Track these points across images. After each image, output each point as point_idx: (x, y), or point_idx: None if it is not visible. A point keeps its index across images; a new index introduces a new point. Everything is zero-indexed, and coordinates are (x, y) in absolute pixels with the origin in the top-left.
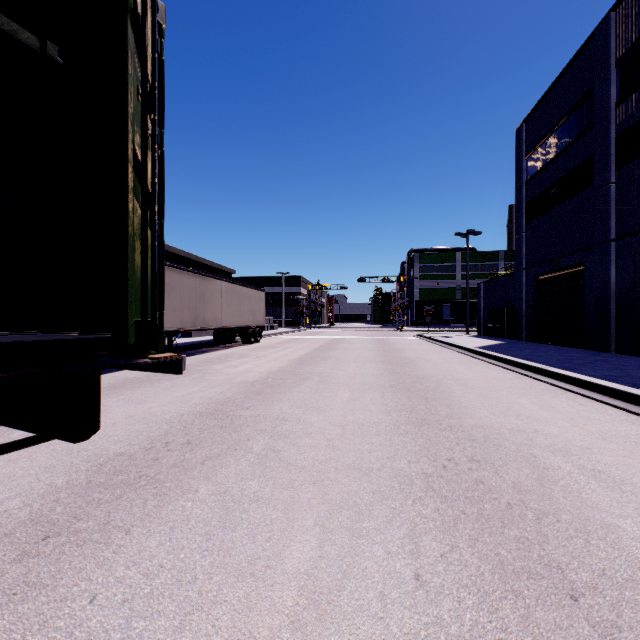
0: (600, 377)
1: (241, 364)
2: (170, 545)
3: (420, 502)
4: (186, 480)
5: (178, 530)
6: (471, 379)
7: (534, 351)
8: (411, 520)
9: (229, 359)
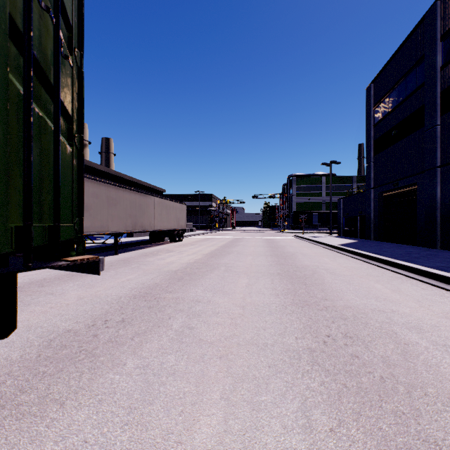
0: (434, 267)
1: (168, 257)
2: (96, 419)
3: (308, 375)
4: (117, 354)
5: (105, 403)
6: (337, 269)
7: (381, 247)
8: (302, 393)
9: (159, 253)
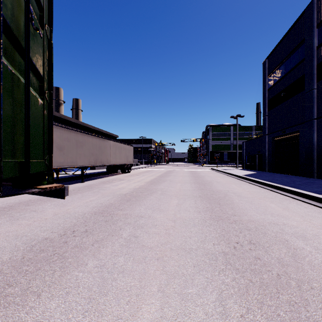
0: (313, 192)
1: (120, 184)
2: (64, 307)
3: (223, 273)
4: (81, 257)
5: (71, 294)
6: (242, 192)
7: (273, 177)
8: (219, 287)
9: (114, 181)
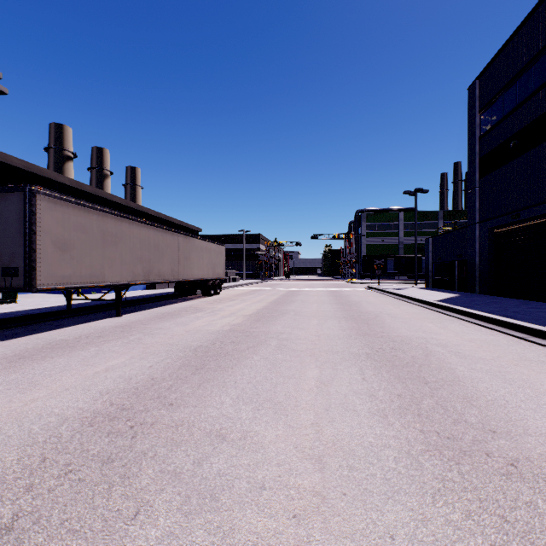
0: None
1: (192, 321)
2: None
3: None
4: None
5: None
6: (461, 344)
7: (503, 306)
8: None
9: (182, 314)
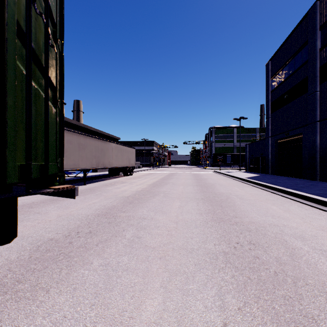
0: (315, 194)
1: (122, 187)
2: (72, 301)
3: (223, 271)
4: (86, 256)
5: (78, 290)
6: (244, 195)
7: (276, 180)
8: (218, 283)
9: (116, 184)
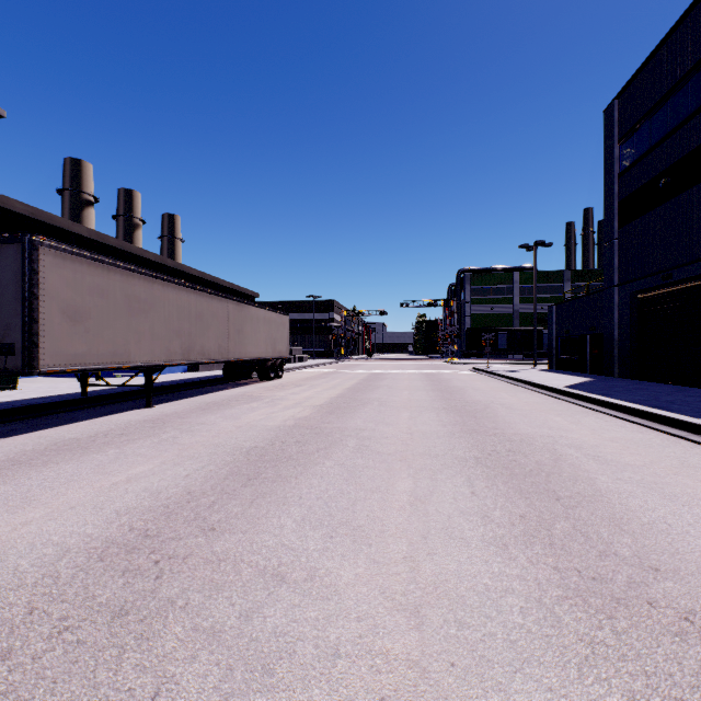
0: None
1: (245, 413)
2: None
3: None
4: None
5: None
6: (600, 445)
7: (652, 393)
8: None
9: (232, 404)
